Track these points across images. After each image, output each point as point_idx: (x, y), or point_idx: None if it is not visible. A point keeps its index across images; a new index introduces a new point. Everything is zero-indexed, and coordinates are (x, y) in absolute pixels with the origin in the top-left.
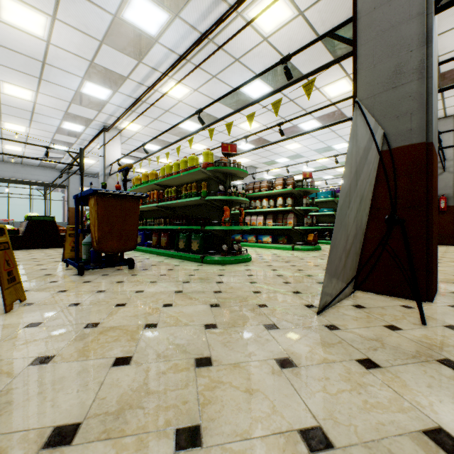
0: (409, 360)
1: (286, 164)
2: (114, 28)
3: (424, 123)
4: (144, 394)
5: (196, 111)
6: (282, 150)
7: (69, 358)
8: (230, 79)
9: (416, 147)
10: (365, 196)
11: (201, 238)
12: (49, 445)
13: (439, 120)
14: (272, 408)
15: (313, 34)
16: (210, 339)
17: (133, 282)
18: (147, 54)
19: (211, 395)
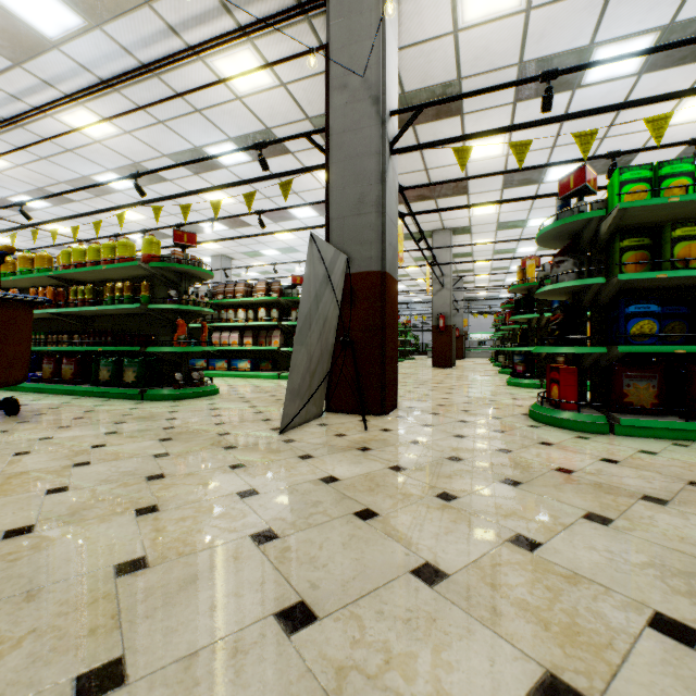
0: (338, 451)
1: (277, 258)
2: None
3: (380, 253)
4: (96, 502)
5: (131, 174)
6: (270, 238)
7: None
8: (188, 131)
9: (375, 275)
10: (330, 318)
11: (141, 365)
12: (9, 537)
13: (439, 231)
14: (219, 488)
15: (299, 111)
16: (162, 463)
17: (28, 430)
18: (34, 59)
19: (166, 491)
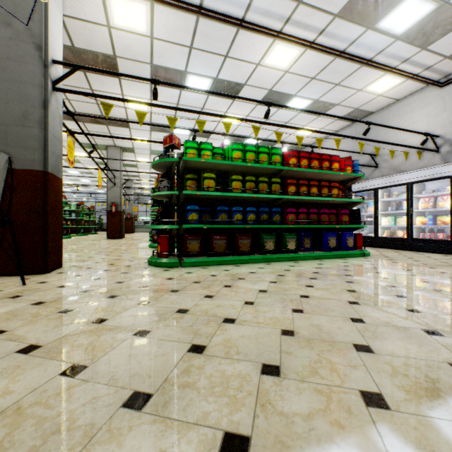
0: None
1: None
2: None
3: (43, 158)
4: None
5: None
6: None
7: None
8: None
9: (38, 173)
10: None
11: None
12: None
13: (112, 147)
14: None
15: None
16: None
17: None
18: None
19: None
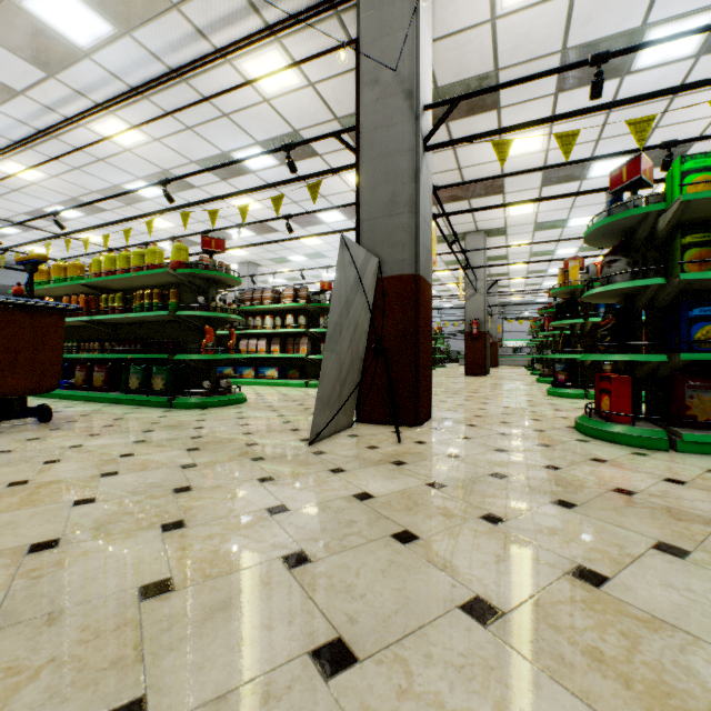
0: (371, 465)
1: (304, 264)
2: (1, 14)
3: (413, 256)
4: (122, 515)
5: (159, 181)
6: (297, 244)
7: (7, 509)
8: (216, 137)
9: (408, 278)
10: (361, 324)
11: (169, 372)
12: (34, 551)
13: (472, 233)
14: (247, 503)
15: (328, 111)
16: (189, 475)
17: (59, 438)
18: (67, 69)
19: (193, 505)
